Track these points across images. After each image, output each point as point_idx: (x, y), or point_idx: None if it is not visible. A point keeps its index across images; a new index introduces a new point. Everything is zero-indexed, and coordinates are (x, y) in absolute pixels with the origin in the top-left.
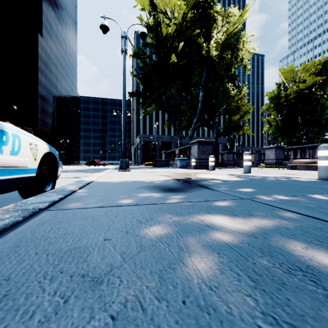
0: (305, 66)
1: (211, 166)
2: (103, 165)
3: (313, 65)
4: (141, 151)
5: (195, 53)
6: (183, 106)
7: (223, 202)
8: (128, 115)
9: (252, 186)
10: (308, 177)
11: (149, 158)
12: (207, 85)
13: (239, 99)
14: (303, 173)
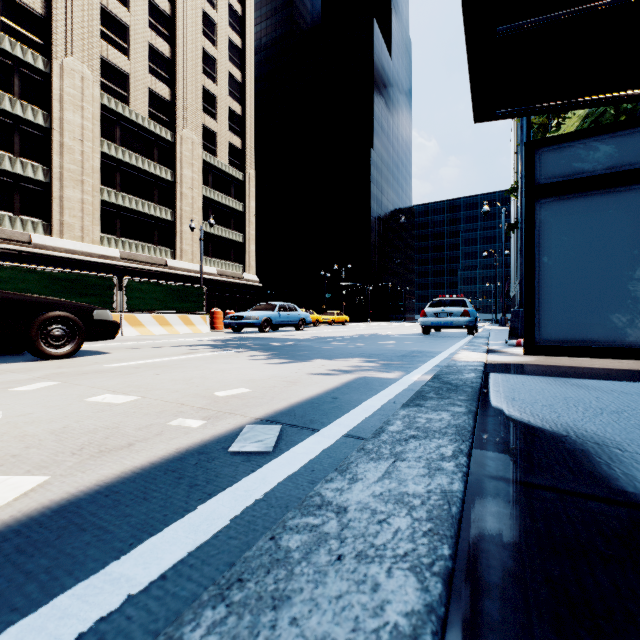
0: None
1: None
2: None
3: None
4: None
5: None
6: None
7: None
8: (506, 253)
9: None
10: None
11: None
12: None
13: None
14: None
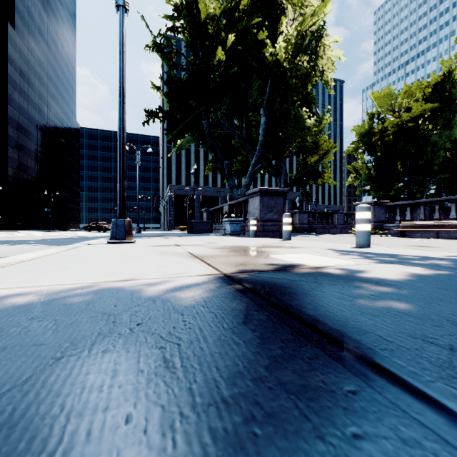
0: (408, 88)
1: (286, 233)
2: None
3: (419, 87)
4: (173, 209)
5: (254, 55)
6: (235, 140)
7: None
8: (149, 151)
9: None
10: None
11: (185, 219)
12: (273, 106)
13: (318, 131)
14: (440, 245)
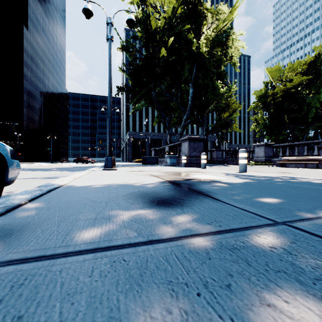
0: (291, 65)
1: (203, 164)
2: (92, 163)
3: (299, 65)
4: (131, 148)
5: (185, 48)
6: (173, 103)
7: (253, 235)
8: (117, 111)
9: (267, 193)
10: (306, 175)
11: (139, 155)
12: (197, 81)
13: (229, 96)
14: (297, 172)
